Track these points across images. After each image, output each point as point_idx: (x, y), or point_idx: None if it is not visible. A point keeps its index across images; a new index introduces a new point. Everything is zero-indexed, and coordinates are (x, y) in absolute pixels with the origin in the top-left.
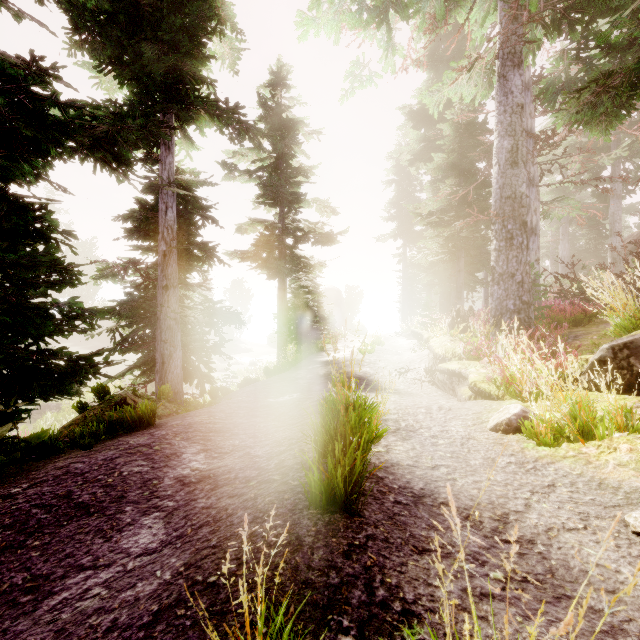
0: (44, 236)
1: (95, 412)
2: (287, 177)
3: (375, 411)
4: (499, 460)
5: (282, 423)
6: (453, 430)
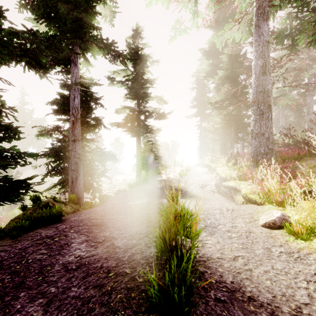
0: None
1: (30, 211)
2: (141, 84)
3: (194, 219)
4: (274, 250)
5: (136, 219)
6: (239, 226)
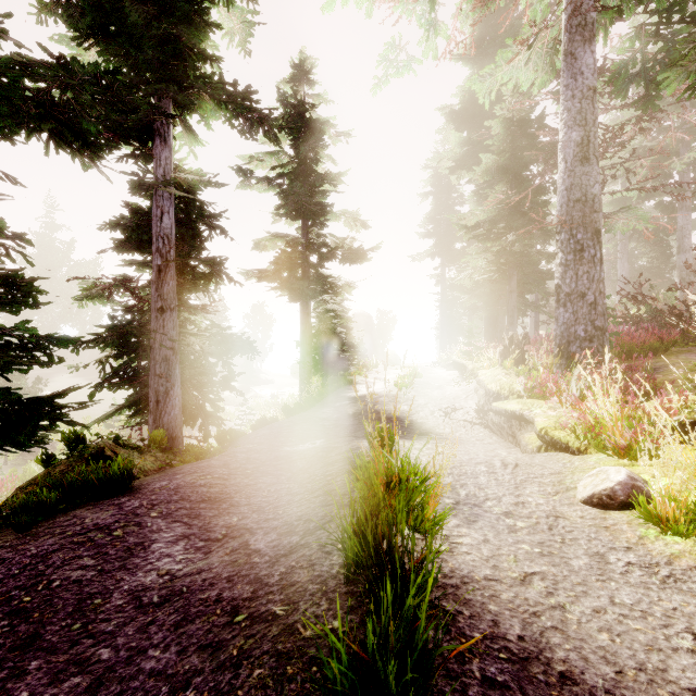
0: None
1: (62, 468)
2: (311, 185)
3: (431, 488)
4: (612, 558)
5: (299, 486)
6: (531, 502)
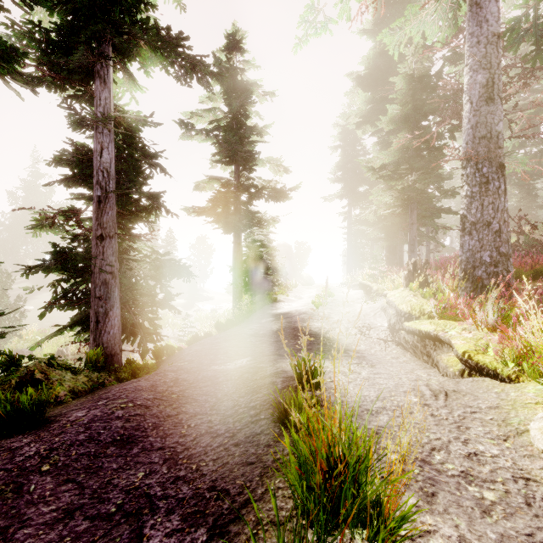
0: None
1: None
2: (242, 137)
3: (395, 482)
4: None
5: (221, 420)
6: (484, 452)
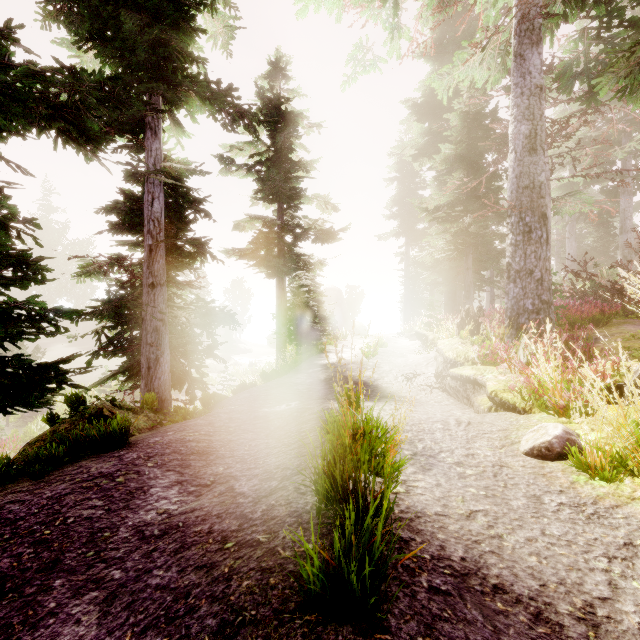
0: (2, 225)
1: (66, 426)
2: (286, 172)
3: (391, 439)
4: (547, 500)
5: (277, 441)
6: (480, 454)
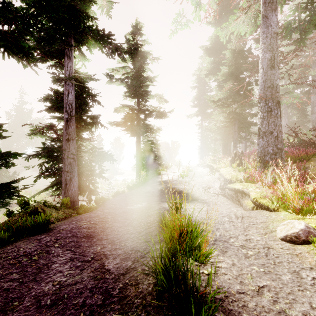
0: None
1: (16, 218)
2: (141, 82)
3: (204, 237)
4: (304, 275)
5: (133, 228)
6: (253, 239)
